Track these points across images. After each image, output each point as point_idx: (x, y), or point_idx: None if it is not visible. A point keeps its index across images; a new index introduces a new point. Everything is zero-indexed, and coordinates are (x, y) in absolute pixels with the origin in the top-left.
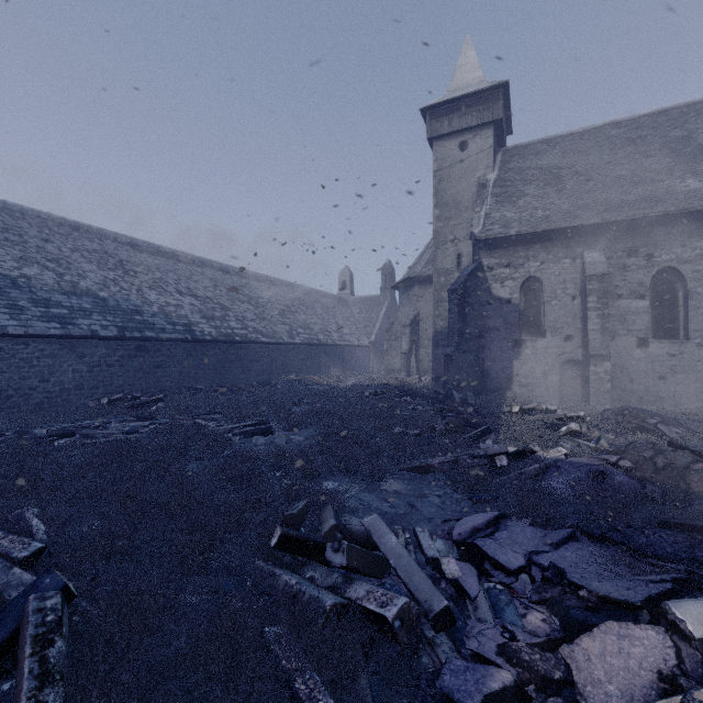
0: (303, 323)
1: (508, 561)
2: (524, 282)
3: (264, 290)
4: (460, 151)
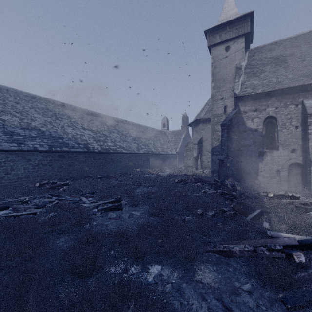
0: (144, 143)
1: None
2: (265, 119)
3: (125, 127)
4: (226, 51)
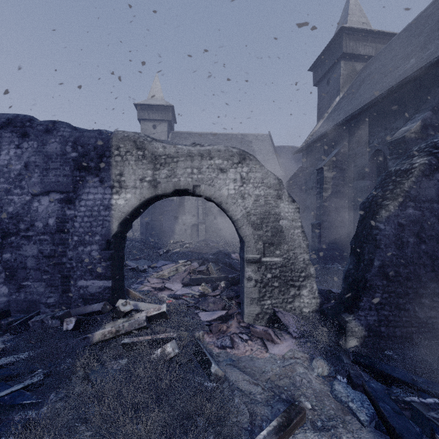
0: None
1: (158, 266)
2: None
3: None
4: (153, 129)
